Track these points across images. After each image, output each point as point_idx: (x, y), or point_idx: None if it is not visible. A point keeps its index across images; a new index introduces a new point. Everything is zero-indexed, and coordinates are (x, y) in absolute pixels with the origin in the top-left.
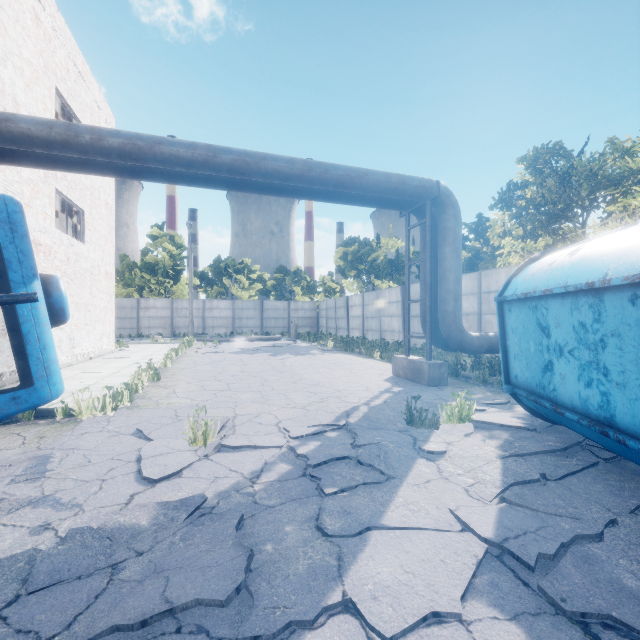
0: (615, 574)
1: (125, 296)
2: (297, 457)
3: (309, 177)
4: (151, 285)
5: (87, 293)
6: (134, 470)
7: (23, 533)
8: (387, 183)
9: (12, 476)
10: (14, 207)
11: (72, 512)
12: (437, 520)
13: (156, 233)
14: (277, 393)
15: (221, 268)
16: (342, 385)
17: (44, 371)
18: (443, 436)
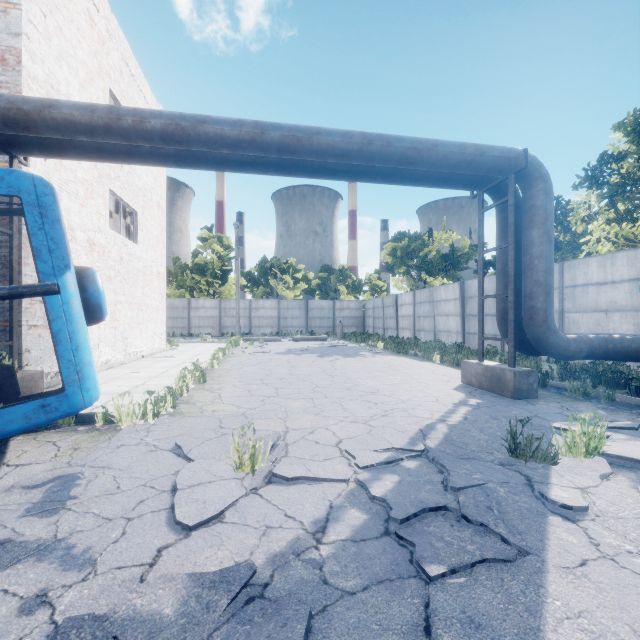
0: None
1: (178, 297)
2: (371, 499)
3: (368, 152)
4: (201, 286)
5: (140, 293)
6: (167, 505)
7: (11, 609)
8: (461, 155)
9: (29, 504)
10: (44, 189)
11: (81, 574)
12: None
13: (205, 235)
14: (331, 402)
15: (267, 268)
16: (405, 394)
17: (76, 375)
18: (568, 476)
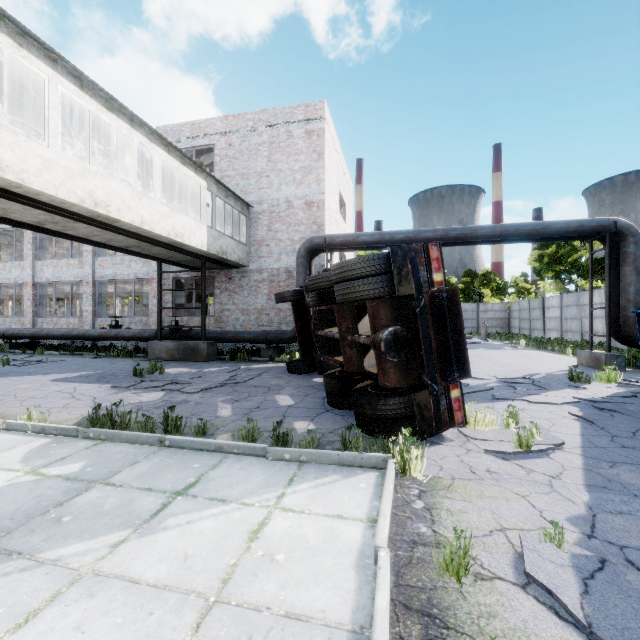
0: (626, 407)
1: None
2: (502, 383)
3: (505, 235)
4: None
5: None
6: None
7: None
8: (567, 228)
9: None
10: None
11: None
12: (564, 396)
13: (363, 253)
14: (483, 366)
15: None
16: (530, 366)
17: None
18: (591, 386)
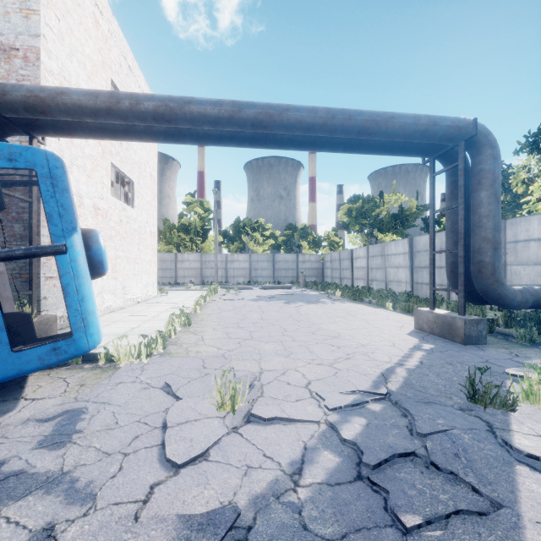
0: None
1: (166, 251)
2: (342, 442)
3: (332, 125)
4: (185, 242)
5: (136, 249)
6: (158, 442)
7: None
8: (415, 125)
9: (41, 436)
10: (55, 162)
11: (82, 508)
12: None
13: (189, 200)
14: (299, 345)
15: (240, 227)
16: (364, 338)
17: (82, 322)
18: (528, 423)
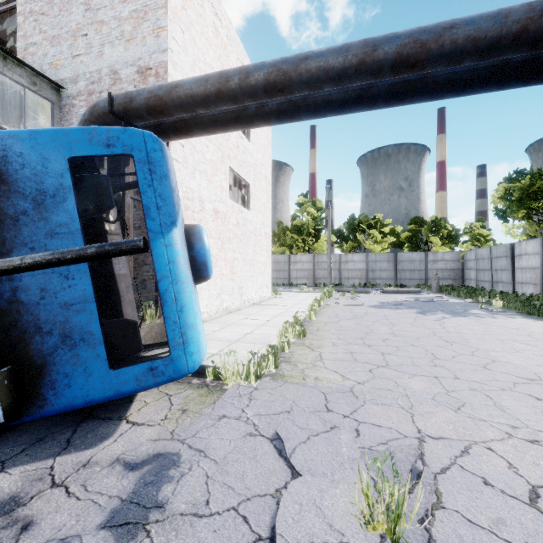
0: None
1: (280, 253)
2: None
3: (537, 29)
4: (298, 243)
5: (251, 250)
6: None
7: None
8: None
9: (118, 501)
10: (153, 144)
11: None
12: None
13: (302, 201)
14: (469, 388)
15: (354, 225)
16: None
17: (180, 338)
18: None
